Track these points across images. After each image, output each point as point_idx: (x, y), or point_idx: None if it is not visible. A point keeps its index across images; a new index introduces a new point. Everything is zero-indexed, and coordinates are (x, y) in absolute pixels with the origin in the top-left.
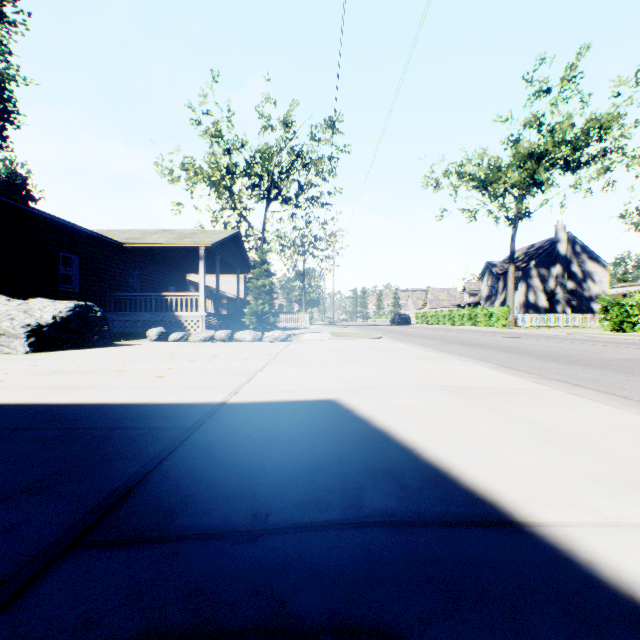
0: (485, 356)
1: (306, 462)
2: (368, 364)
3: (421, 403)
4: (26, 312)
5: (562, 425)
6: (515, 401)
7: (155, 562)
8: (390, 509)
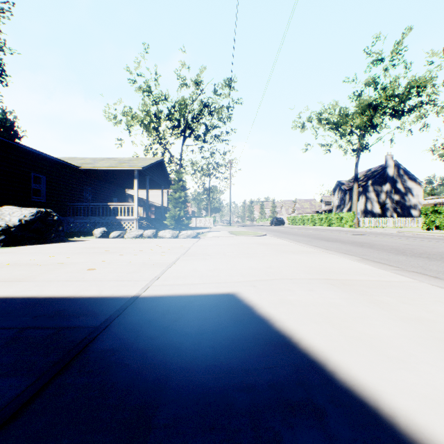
0: (347, 250)
1: (208, 385)
2: (259, 257)
3: (313, 298)
4: None
5: None
6: (395, 295)
7: None
8: None
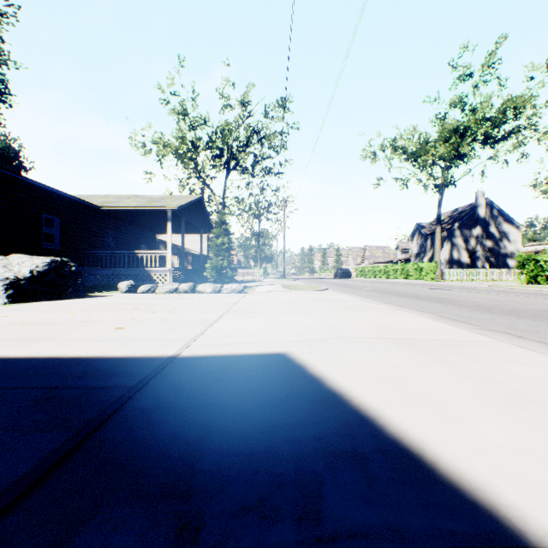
0: (423, 307)
1: (253, 437)
2: (317, 315)
3: (373, 358)
4: (5, 267)
5: (526, 384)
6: (467, 355)
7: None
8: (359, 523)
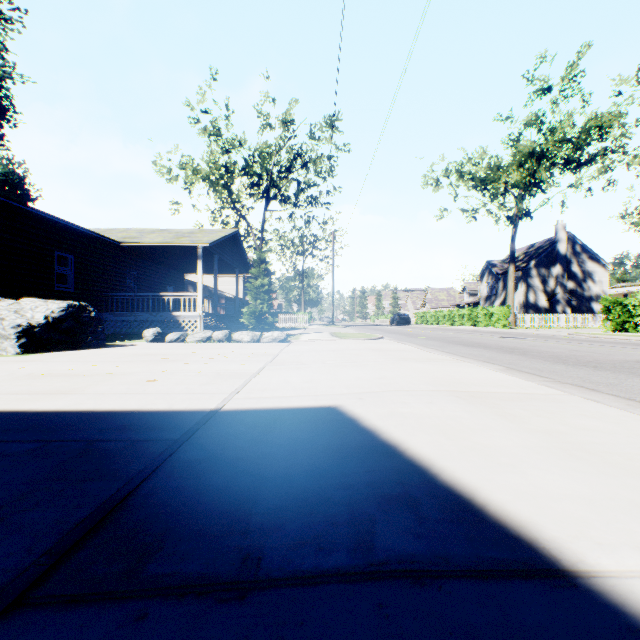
0: (490, 358)
1: (306, 485)
2: (370, 366)
3: (431, 411)
4: (17, 312)
5: (589, 437)
6: (531, 408)
7: (114, 632)
8: (409, 552)
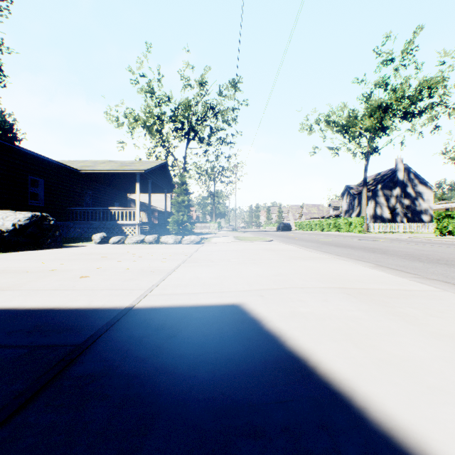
0: (359, 256)
1: (205, 427)
2: (266, 264)
3: (329, 311)
4: None
5: None
6: (420, 306)
7: None
8: None
